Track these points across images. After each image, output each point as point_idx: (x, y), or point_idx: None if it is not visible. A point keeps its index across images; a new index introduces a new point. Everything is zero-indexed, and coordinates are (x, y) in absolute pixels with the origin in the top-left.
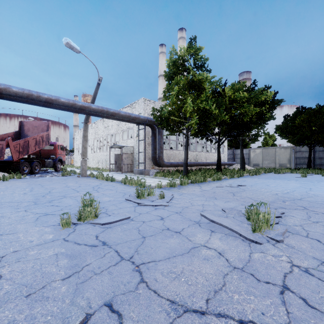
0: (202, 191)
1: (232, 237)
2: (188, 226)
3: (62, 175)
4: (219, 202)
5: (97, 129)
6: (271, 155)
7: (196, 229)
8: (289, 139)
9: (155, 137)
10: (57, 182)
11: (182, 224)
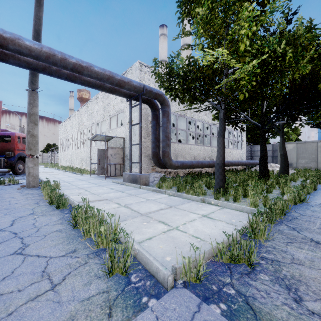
0: None
1: None
2: None
3: (1, 183)
4: None
5: (80, 119)
6: (310, 151)
7: None
8: None
9: (157, 122)
10: None
11: None
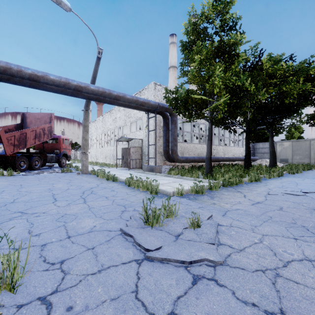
0: (255, 204)
1: None
2: None
3: (62, 171)
4: None
5: (105, 123)
6: (303, 148)
7: None
8: None
9: (168, 128)
10: (46, 181)
11: None
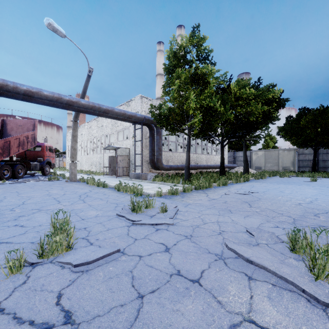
0: (211, 200)
1: (288, 293)
2: (208, 265)
3: (49, 179)
4: (237, 217)
5: (90, 130)
6: (273, 157)
7: (222, 272)
8: (293, 141)
9: (153, 138)
10: (39, 189)
11: (198, 260)
